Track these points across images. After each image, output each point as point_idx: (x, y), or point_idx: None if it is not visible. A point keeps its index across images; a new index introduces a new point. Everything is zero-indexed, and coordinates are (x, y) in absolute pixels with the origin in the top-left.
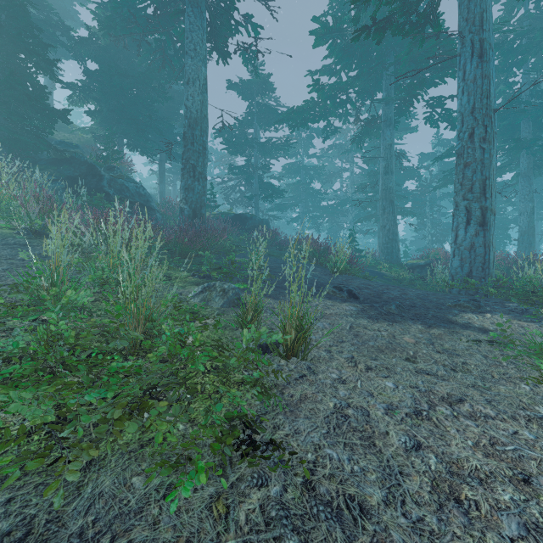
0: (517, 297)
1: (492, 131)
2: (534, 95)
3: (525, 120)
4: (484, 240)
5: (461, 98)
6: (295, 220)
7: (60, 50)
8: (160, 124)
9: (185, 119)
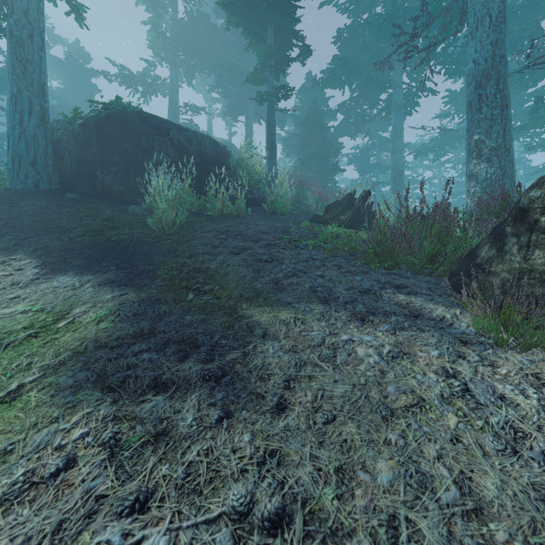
0: None
1: None
2: None
3: None
4: None
5: None
6: None
7: None
8: None
9: (395, 171)
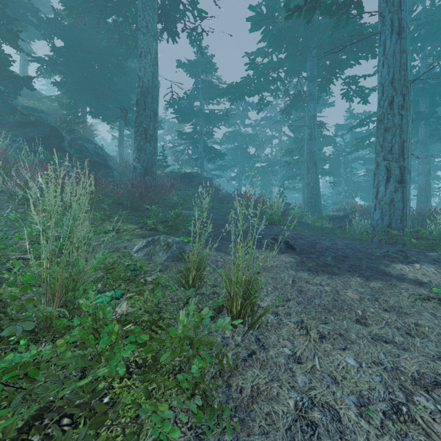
0: (436, 247)
1: (409, 99)
2: (429, 76)
3: (423, 96)
4: (403, 196)
5: (381, 71)
6: (234, 178)
7: (33, 31)
8: (119, 95)
9: (138, 87)
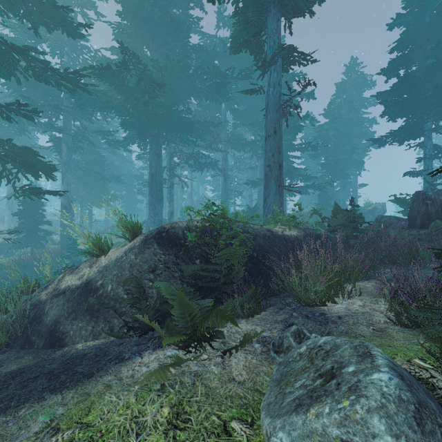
0: None
1: None
2: None
3: None
4: None
5: None
6: None
7: None
8: None
9: None
